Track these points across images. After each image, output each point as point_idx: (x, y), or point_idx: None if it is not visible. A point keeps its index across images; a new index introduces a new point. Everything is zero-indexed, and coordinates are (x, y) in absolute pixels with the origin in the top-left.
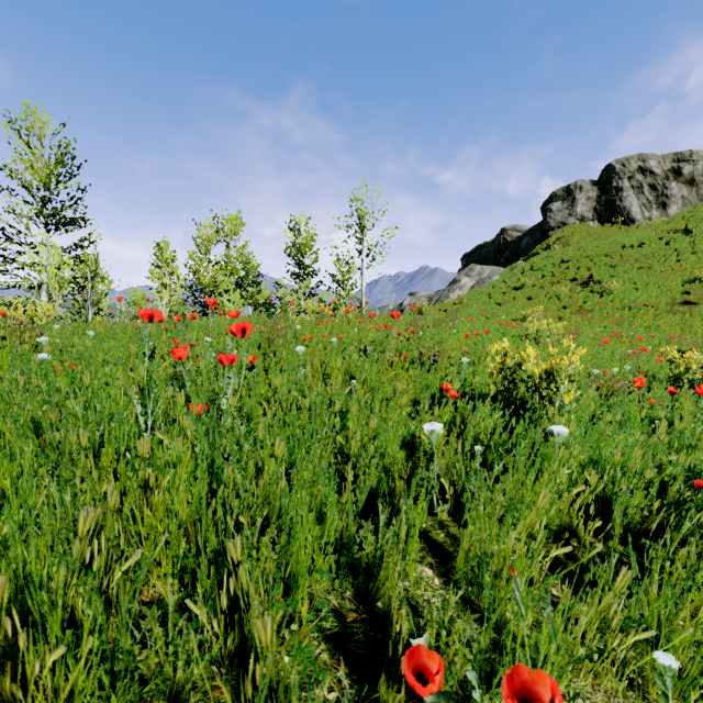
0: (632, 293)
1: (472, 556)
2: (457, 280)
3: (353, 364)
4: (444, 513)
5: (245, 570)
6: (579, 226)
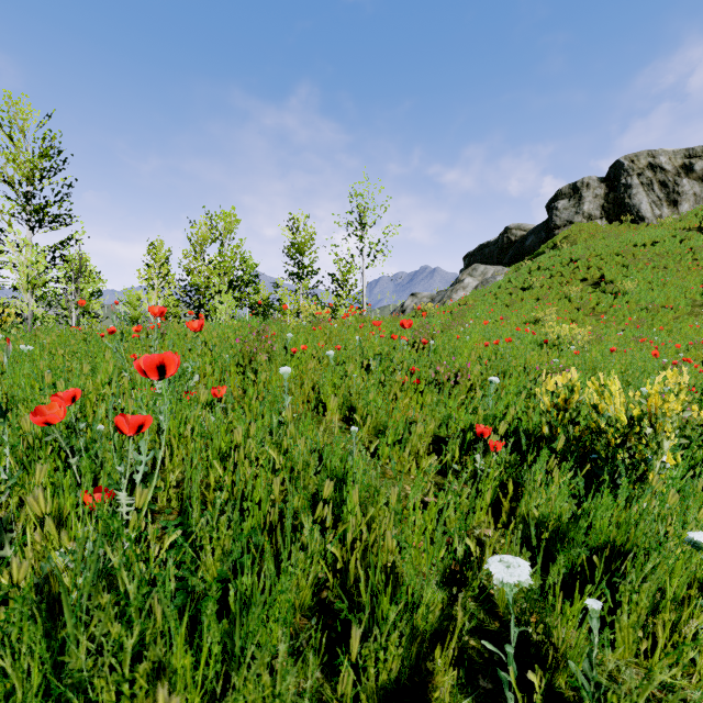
0: (648, 294)
1: None
2: (460, 280)
3: (353, 389)
4: None
5: None
6: (587, 225)
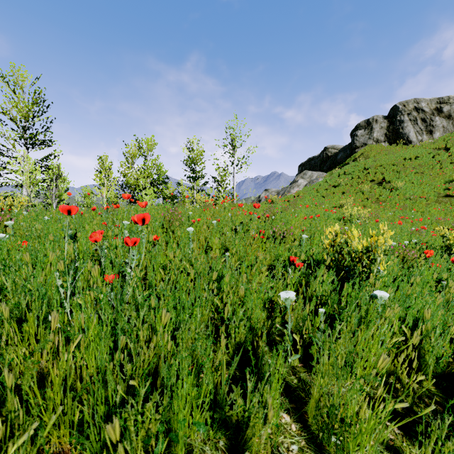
0: (411, 189)
1: (323, 408)
2: (295, 181)
3: (227, 239)
4: (296, 361)
5: (132, 431)
6: (375, 146)
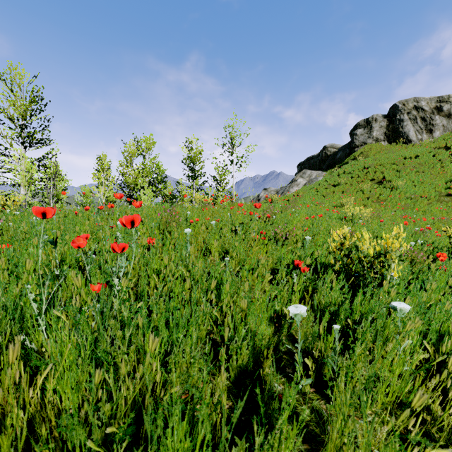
0: (412, 189)
1: None
2: (295, 180)
3: (226, 241)
4: (307, 386)
5: None
6: (375, 145)
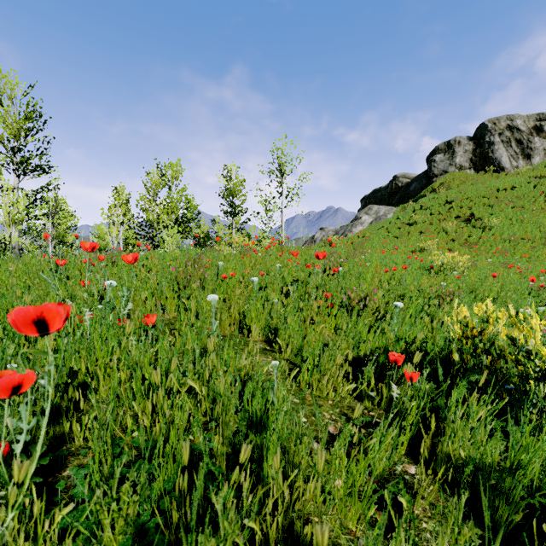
0: (509, 228)
1: None
2: (358, 217)
3: (274, 314)
4: None
5: None
6: (459, 174)
